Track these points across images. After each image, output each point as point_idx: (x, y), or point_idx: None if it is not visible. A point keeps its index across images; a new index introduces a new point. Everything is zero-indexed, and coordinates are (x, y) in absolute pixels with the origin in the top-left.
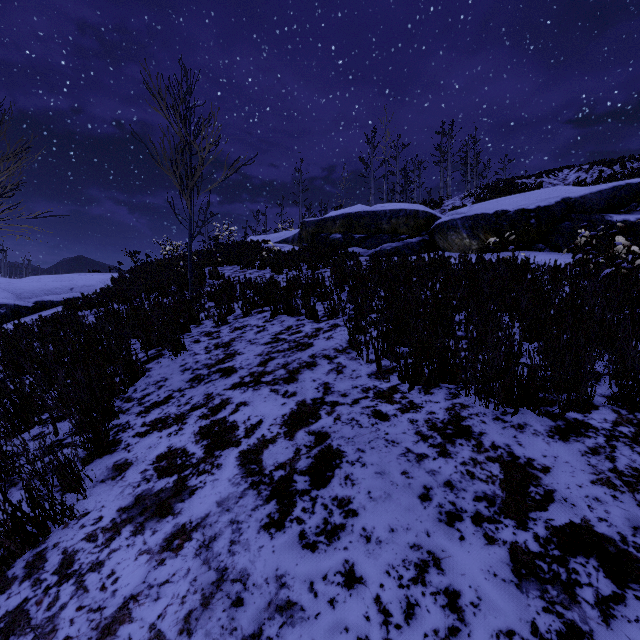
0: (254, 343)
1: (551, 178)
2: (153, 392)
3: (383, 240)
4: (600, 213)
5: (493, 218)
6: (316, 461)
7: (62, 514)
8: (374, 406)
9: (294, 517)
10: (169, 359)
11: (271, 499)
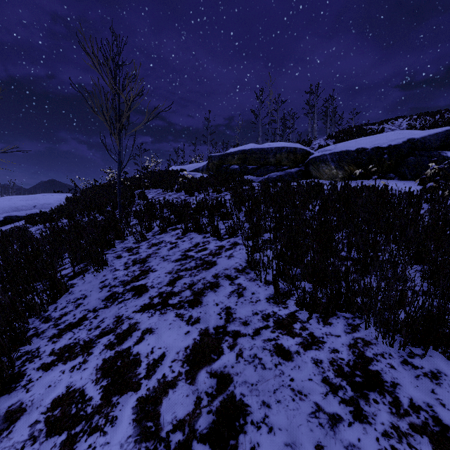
0: (166, 260)
1: (390, 125)
2: (70, 311)
3: (270, 170)
4: (437, 150)
5: (355, 154)
6: (218, 419)
7: None
8: (275, 339)
9: None
10: (92, 274)
11: None
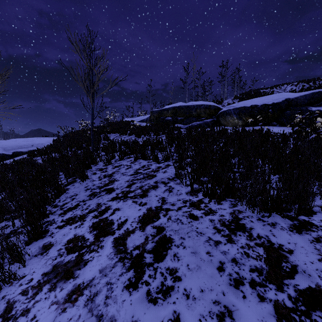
0: (125, 174)
1: (278, 89)
2: (69, 202)
3: (193, 120)
4: (305, 106)
5: (250, 109)
6: (157, 244)
7: (9, 277)
8: (189, 211)
9: (144, 281)
10: (79, 183)
11: (131, 268)
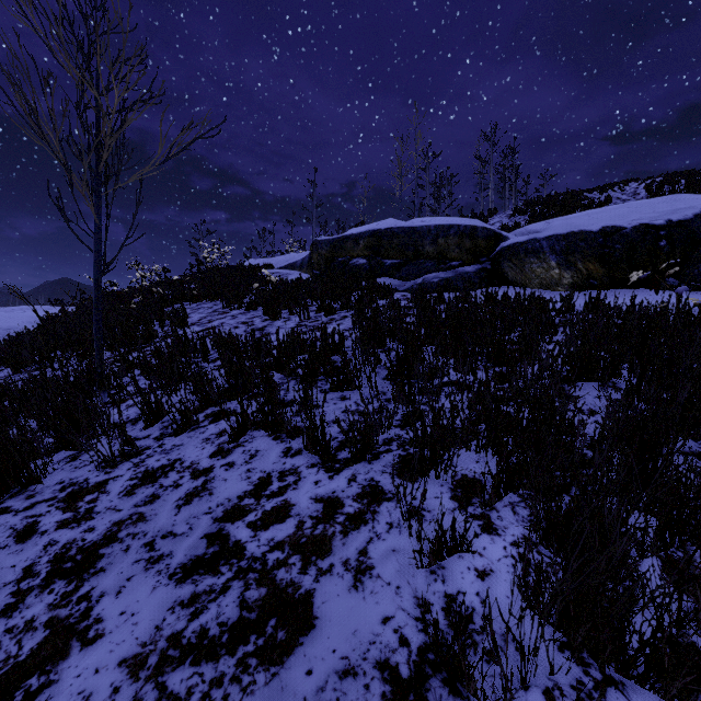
0: (156, 561)
1: (617, 192)
2: None
3: (426, 268)
4: None
5: (600, 238)
6: None
7: None
8: None
9: None
10: None
11: None
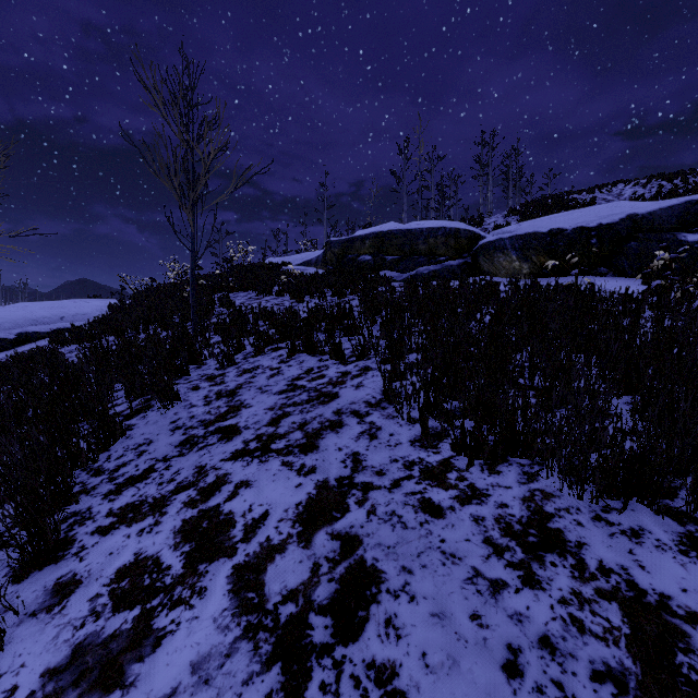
0: (265, 391)
1: (604, 193)
2: (131, 461)
3: (419, 263)
4: (671, 232)
5: (547, 237)
6: (342, 588)
7: None
8: (421, 492)
9: None
10: (158, 412)
11: (273, 661)
